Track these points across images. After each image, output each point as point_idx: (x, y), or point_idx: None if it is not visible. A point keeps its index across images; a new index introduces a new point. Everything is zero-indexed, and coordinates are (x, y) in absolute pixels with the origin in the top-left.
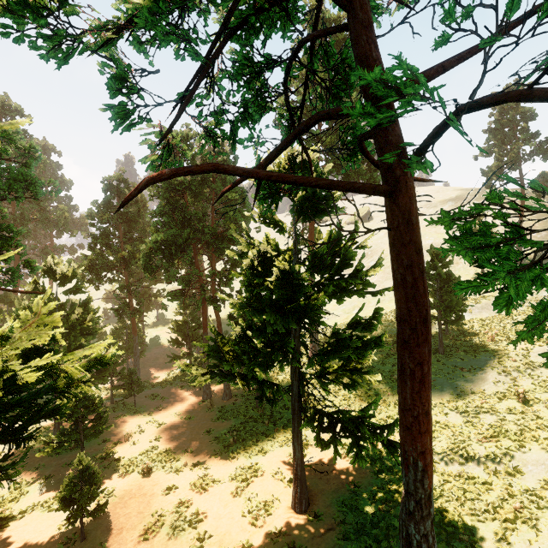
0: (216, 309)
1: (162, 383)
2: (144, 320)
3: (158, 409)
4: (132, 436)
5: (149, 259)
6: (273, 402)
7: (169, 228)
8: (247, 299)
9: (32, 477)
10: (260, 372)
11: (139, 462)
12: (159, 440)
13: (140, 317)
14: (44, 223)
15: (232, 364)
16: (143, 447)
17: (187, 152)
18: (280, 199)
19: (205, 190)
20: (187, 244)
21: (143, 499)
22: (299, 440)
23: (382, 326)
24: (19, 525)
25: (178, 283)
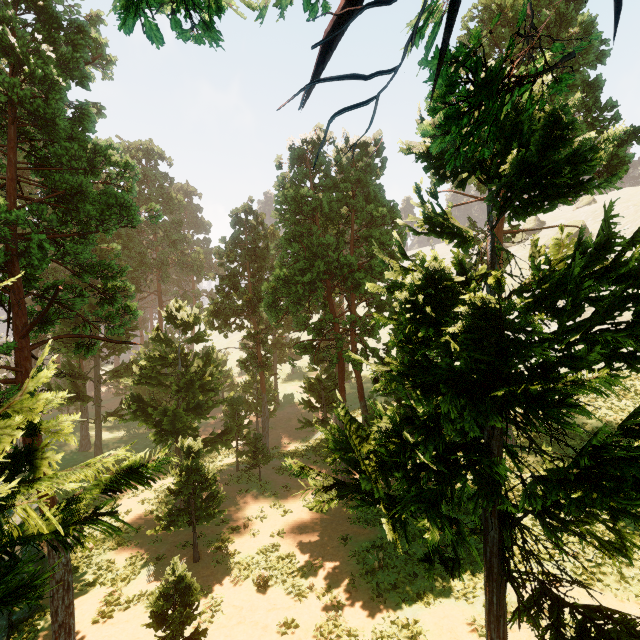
0: (355, 368)
1: (292, 452)
2: (276, 373)
3: (285, 489)
4: (252, 521)
5: (272, 302)
6: (454, 568)
7: (296, 261)
8: (401, 364)
9: (148, 552)
10: (432, 528)
11: (256, 565)
12: (282, 536)
13: (272, 369)
14: (182, 267)
15: (374, 480)
16: (263, 542)
17: (249, 1)
18: (462, 184)
19: (342, 211)
20: (316, 280)
21: (253, 631)
22: (500, 630)
23: (628, 407)
24: (121, 619)
25: (308, 332)
